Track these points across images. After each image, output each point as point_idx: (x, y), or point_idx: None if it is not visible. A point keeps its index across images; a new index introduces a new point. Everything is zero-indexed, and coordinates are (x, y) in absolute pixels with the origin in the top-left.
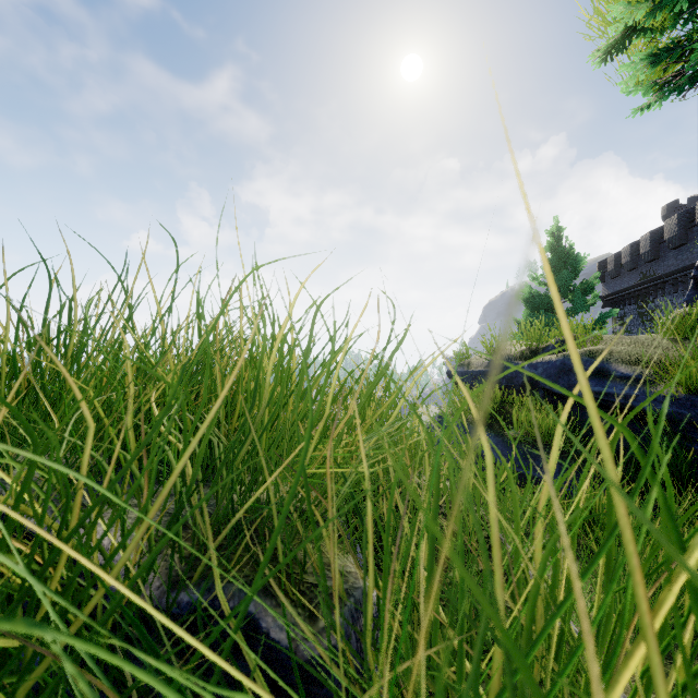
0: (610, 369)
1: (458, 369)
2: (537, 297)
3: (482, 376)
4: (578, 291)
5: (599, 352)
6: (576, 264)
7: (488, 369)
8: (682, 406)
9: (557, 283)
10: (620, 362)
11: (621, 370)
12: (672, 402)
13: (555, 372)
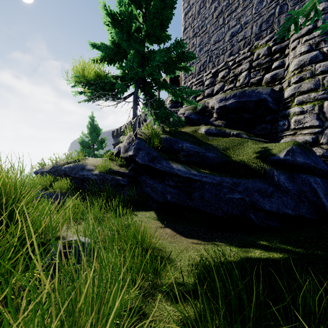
0: (85, 167)
1: (39, 170)
2: (84, 142)
3: (49, 173)
4: (99, 142)
5: (84, 163)
6: (99, 131)
7: (51, 170)
8: (98, 176)
9: (92, 137)
10: (88, 165)
11: (88, 168)
12: (96, 175)
13: (72, 169)
